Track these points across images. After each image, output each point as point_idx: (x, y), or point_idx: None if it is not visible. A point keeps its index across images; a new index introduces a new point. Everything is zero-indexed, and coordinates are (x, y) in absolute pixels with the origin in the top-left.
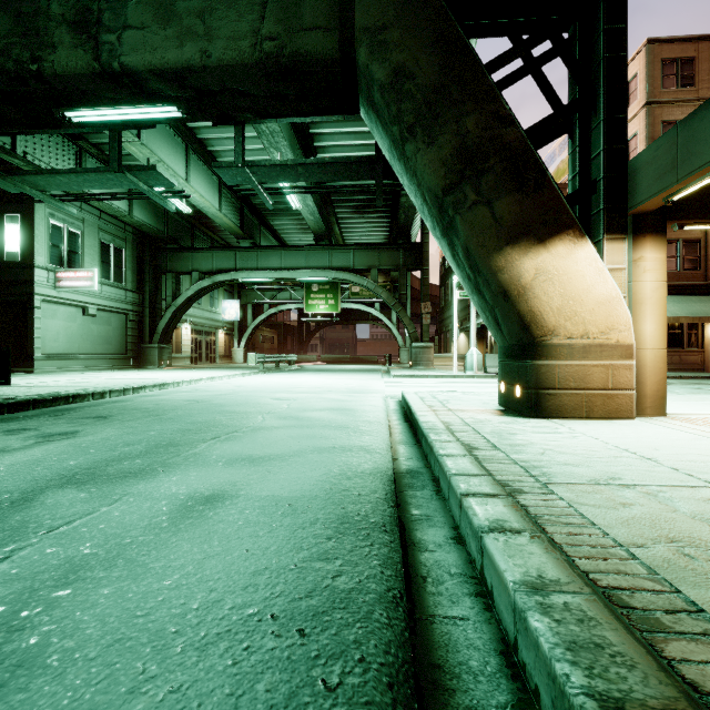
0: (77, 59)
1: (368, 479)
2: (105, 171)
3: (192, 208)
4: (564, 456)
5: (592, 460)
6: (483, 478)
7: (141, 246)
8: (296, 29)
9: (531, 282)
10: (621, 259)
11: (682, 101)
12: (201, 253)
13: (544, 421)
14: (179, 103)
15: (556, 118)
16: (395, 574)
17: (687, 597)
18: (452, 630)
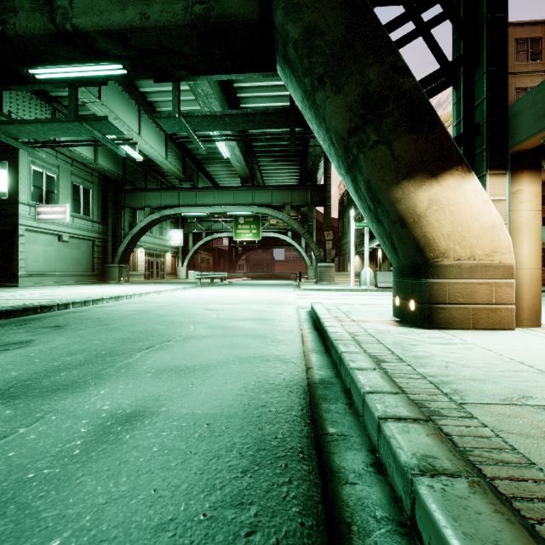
0: (35, 21)
1: (285, 393)
2: (66, 121)
3: (145, 157)
4: (467, 370)
5: (496, 375)
6: (397, 397)
7: (105, 187)
8: None
9: (425, 211)
10: (502, 191)
11: (532, 72)
12: (152, 193)
13: (436, 331)
14: (124, 62)
15: (445, 70)
16: (316, 521)
17: None
18: None
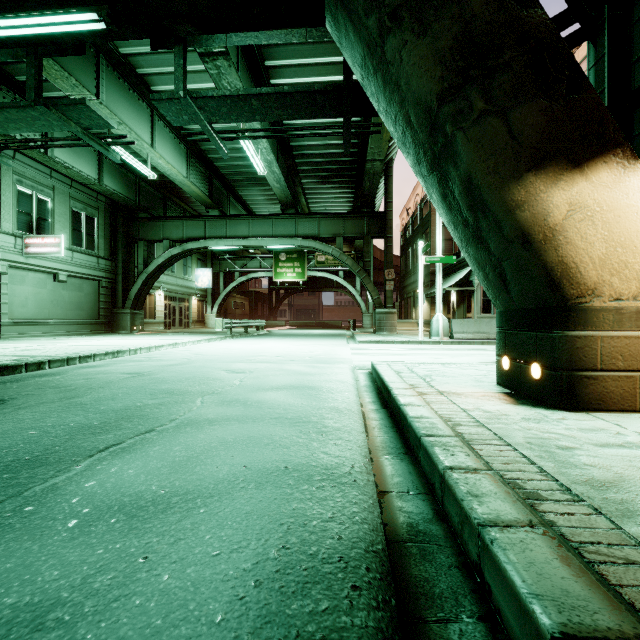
0: None
1: (343, 594)
2: (26, 106)
3: (163, 178)
4: None
5: None
6: None
7: (114, 215)
8: None
9: (563, 222)
10: None
11: None
12: (172, 222)
13: (583, 415)
14: (99, 8)
15: (588, 5)
16: None
17: None
18: None
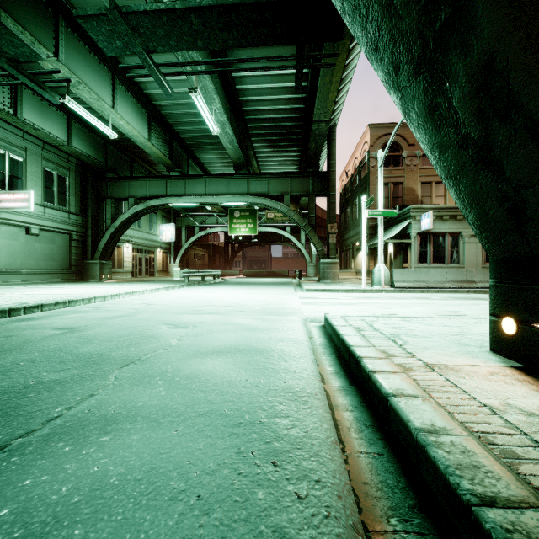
0: None
1: None
2: None
3: (128, 142)
4: None
5: None
6: None
7: (84, 176)
8: None
9: None
10: None
11: None
12: (136, 181)
13: None
14: None
15: None
16: None
17: None
18: None
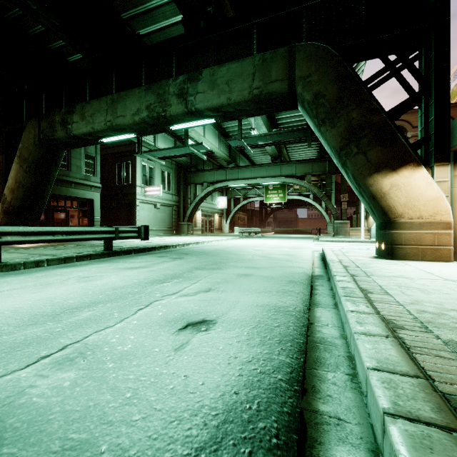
0: (179, 109)
1: (300, 274)
2: (181, 147)
3: None
4: (388, 270)
5: (400, 272)
6: (344, 273)
7: (178, 171)
8: (268, 82)
9: (388, 191)
10: (446, 175)
11: None
12: (208, 172)
13: (395, 261)
14: (215, 117)
15: (405, 103)
16: (307, 292)
17: (386, 291)
18: (321, 300)
